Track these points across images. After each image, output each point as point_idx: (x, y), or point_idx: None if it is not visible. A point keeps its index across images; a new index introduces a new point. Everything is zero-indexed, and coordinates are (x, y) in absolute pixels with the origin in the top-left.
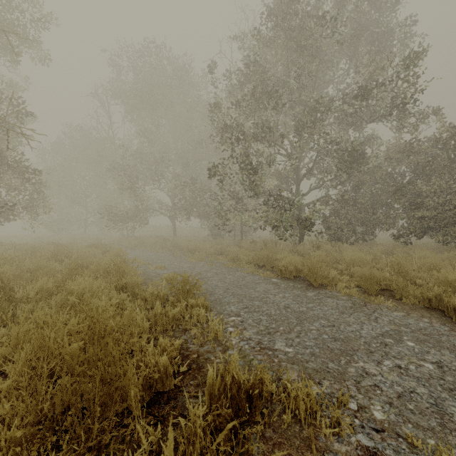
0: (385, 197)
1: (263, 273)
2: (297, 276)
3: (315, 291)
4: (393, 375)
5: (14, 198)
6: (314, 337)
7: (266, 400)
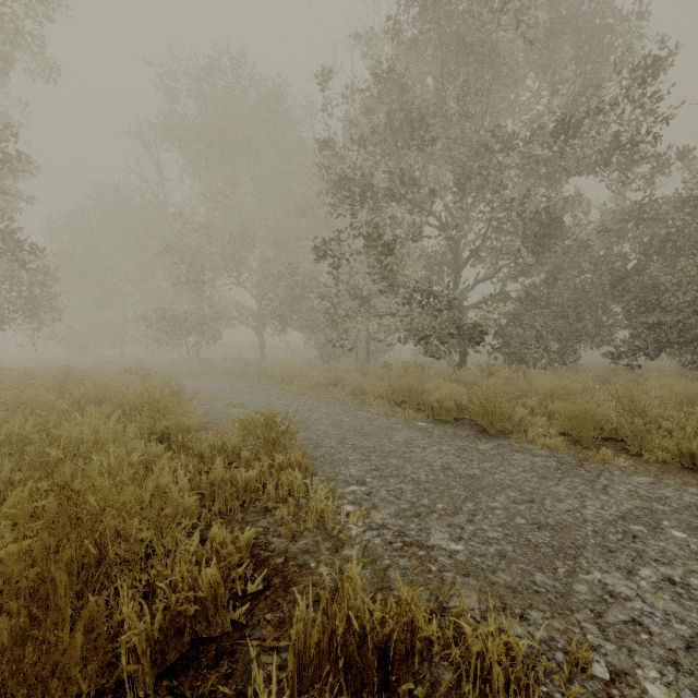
0: (596, 294)
1: (404, 414)
2: (459, 417)
3: (493, 442)
4: (664, 598)
5: (2, 295)
6: (500, 522)
7: (420, 657)
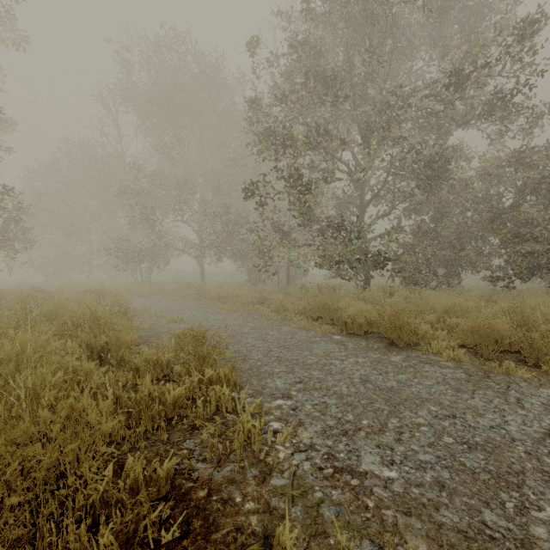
0: (476, 228)
1: (321, 328)
2: (369, 331)
3: (402, 354)
4: None
5: None
6: (429, 441)
7: None
